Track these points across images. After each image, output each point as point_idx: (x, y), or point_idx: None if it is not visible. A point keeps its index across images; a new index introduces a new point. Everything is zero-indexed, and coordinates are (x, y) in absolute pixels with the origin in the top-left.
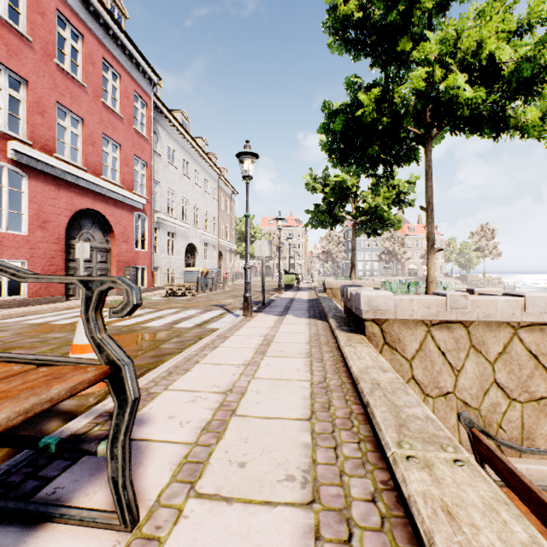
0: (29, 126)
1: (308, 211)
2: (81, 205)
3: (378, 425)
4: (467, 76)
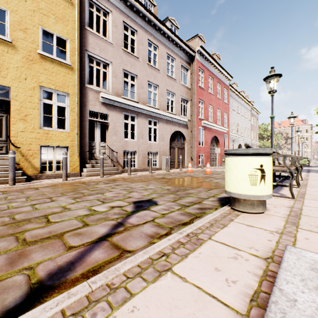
0: (204, 114)
1: (317, 125)
2: (213, 135)
3: None
4: None
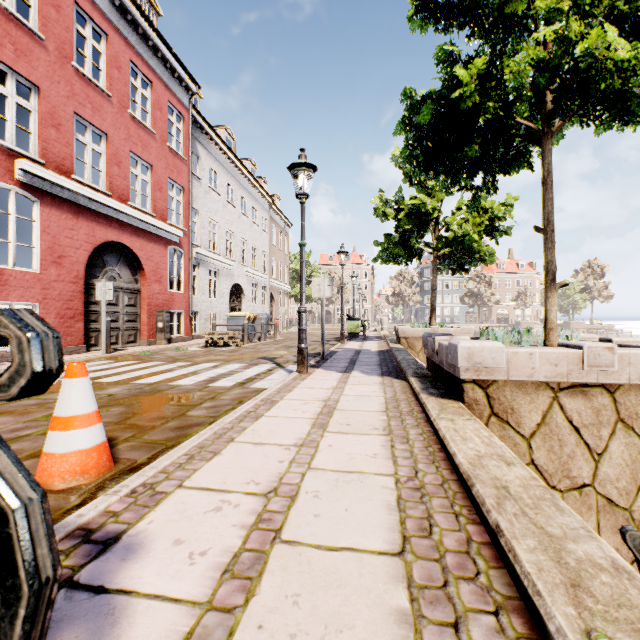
0: (41, 141)
1: (377, 243)
2: (104, 237)
3: (530, 580)
4: (617, 31)
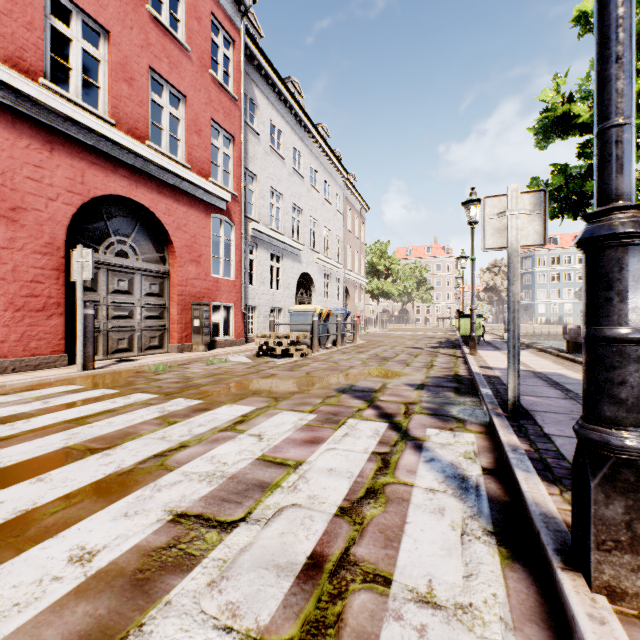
0: None
1: (535, 182)
2: (104, 188)
3: None
4: None
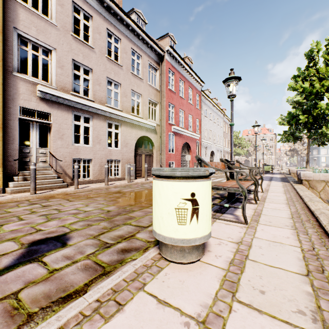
0: (175, 119)
1: (279, 134)
2: (184, 141)
3: (297, 190)
4: None
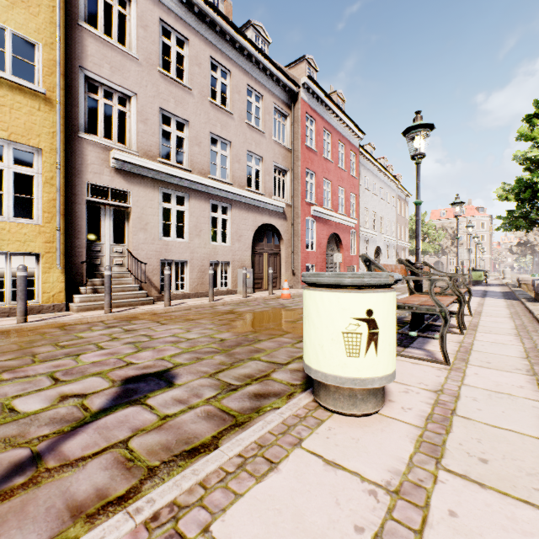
0: (316, 195)
1: (499, 217)
2: (331, 231)
3: (534, 313)
4: None
